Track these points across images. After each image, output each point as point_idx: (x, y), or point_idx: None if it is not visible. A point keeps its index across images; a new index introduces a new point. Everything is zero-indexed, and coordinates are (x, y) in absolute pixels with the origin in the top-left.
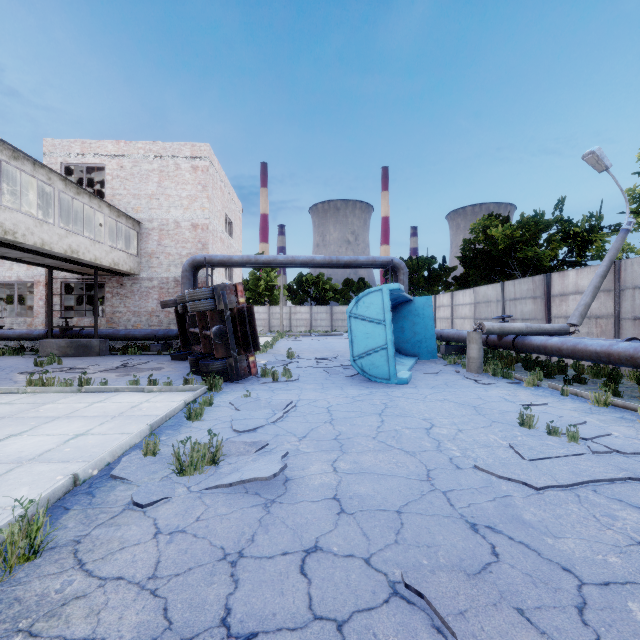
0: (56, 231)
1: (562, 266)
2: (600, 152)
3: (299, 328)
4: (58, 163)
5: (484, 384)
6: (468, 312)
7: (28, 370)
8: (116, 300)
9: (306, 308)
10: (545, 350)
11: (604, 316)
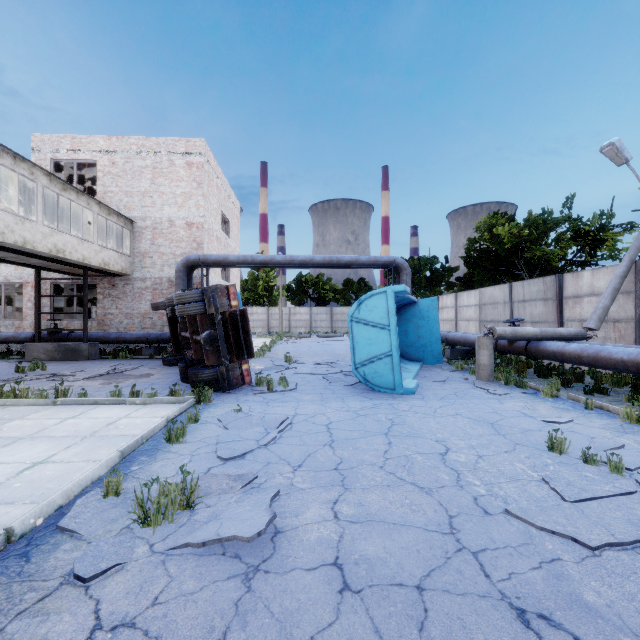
0: (39, 229)
1: (571, 266)
2: (620, 144)
3: (298, 329)
4: (47, 159)
5: (497, 394)
6: (473, 314)
7: (8, 377)
8: (108, 301)
9: (306, 309)
10: (562, 357)
11: (623, 320)
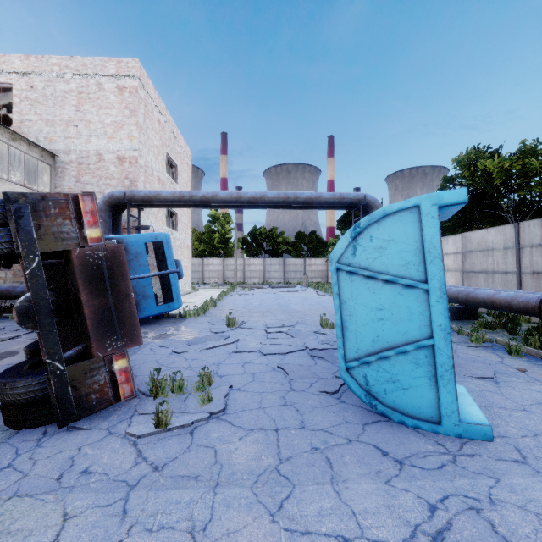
0: None
1: None
2: None
3: (253, 279)
4: None
5: None
6: (452, 263)
7: None
8: None
9: (259, 260)
10: None
11: None
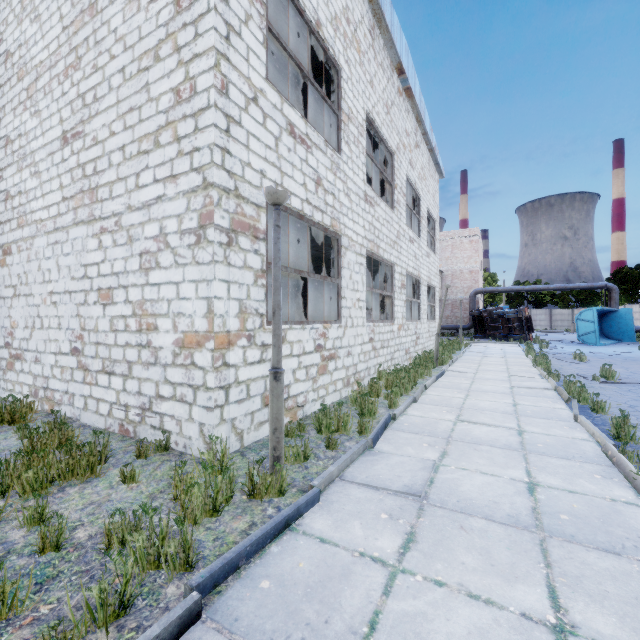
0: None
1: None
2: None
3: None
4: None
5: None
6: None
7: None
8: None
9: None
10: None
11: None
